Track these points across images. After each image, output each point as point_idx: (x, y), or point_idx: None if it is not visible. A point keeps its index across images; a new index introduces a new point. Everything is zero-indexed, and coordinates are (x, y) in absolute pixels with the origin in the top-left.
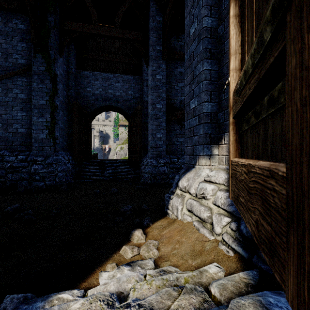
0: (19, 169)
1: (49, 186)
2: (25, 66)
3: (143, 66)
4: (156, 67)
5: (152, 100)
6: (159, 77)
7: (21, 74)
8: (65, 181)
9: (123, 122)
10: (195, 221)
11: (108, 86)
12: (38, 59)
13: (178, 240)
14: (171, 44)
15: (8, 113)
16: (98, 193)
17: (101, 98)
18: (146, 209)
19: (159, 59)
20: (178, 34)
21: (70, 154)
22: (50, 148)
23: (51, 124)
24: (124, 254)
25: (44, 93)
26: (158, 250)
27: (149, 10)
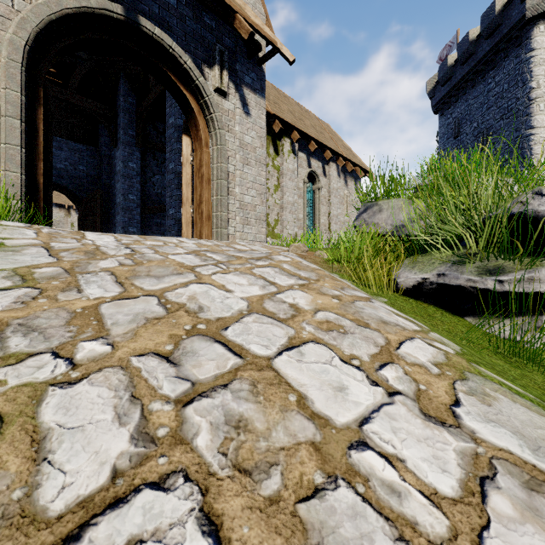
0: None
1: None
2: None
3: (103, 137)
4: (128, 153)
5: (124, 189)
6: (132, 165)
7: None
8: None
9: None
10: None
11: None
12: None
13: None
14: (146, 130)
15: None
16: None
17: None
18: None
19: (132, 146)
20: (154, 122)
21: None
22: None
23: None
24: None
25: None
26: None
27: (120, 87)
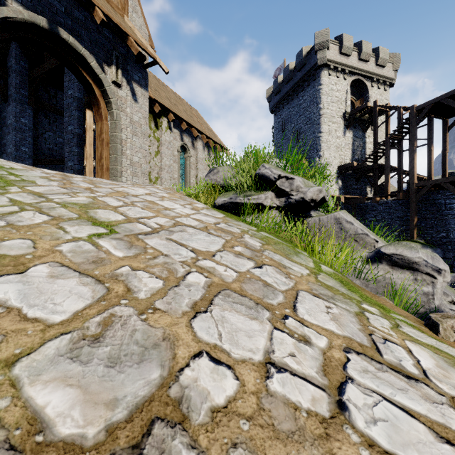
0: None
1: None
2: None
3: None
4: (20, 110)
5: (16, 141)
6: (25, 121)
7: None
8: None
9: None
10: None
11: None
12: None
13: None
14: (38, 92)
15: None
16: None
17: None
18: None
19: (25, 104)
20: (46, 86)
21: None
22: None
23: None
24: None
25: None
26: None
27: (11, 50)
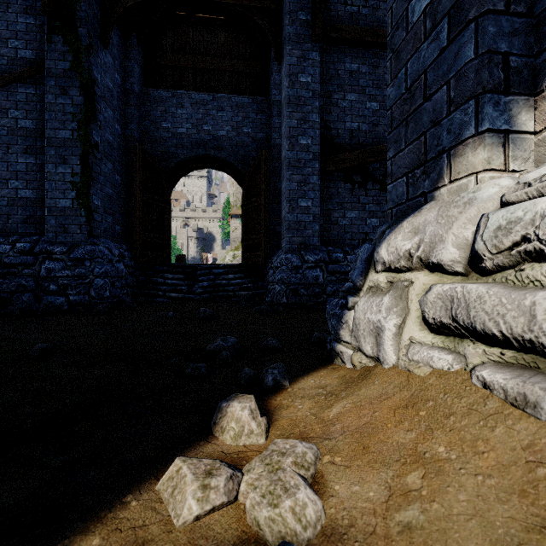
0: (17, 270)
1: (76, 306)
2: (33, 64)
3: (272, 75)
4: (298, 57)
5: (291, 127)
6: (305, 79)
7: (24, 79)
8: (109, 297)
9: (237, 210)
10: (485, 364)
11: (202, 118)
12: (55, 45)
13: (413, 447)
14: (331, 11)
15: (1, 159)
16: (169, 318)
17: (190, 141)
18: (273, 348)
19: (305, 41)
20: None
21: (128, 250)
22: (79, 229)
23: (81, 178)
24: (169, 496)
25: (68, 116)
26: (317, 490)
27: None
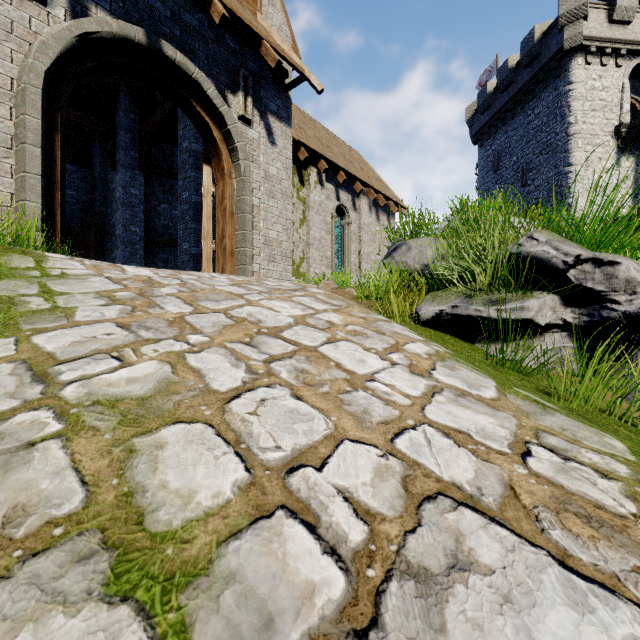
0: None
1: None
2: None
3: (98, 158)
4: (130, 177)
5: (125, 219)
6: (135, 191)
7: None
8: None
9: None
10: None
11: None
12: None
13: None
14: (151, 152)
15: None
16: None
17: None
18: None
19: (135, 169)
20: (160, 142)
21: None
22: None
23: None
24: None
25: None
26: None
27: (120, 100)
